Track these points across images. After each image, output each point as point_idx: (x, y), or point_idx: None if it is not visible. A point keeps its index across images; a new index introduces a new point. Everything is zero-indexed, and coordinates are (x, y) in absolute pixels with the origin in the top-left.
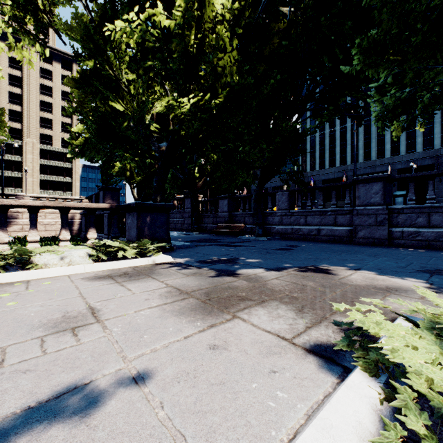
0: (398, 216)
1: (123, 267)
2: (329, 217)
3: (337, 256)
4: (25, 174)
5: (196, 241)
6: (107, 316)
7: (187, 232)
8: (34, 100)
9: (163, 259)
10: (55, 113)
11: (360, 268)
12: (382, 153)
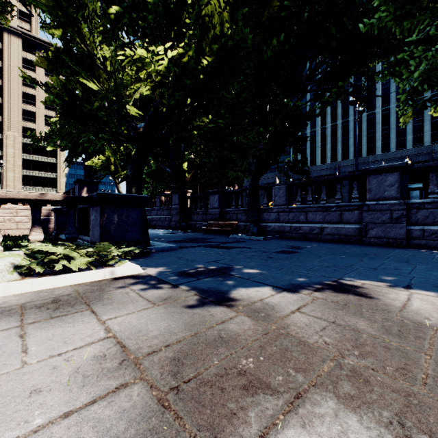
0: (417, 212)
1: (62, 286)
2: (333, 214)
3: (359, 262)
4: (5, 169)
5: (181, 242)
6: None
7: (175, 231)
8: (16, 91)
9: (127, 270)
10: (39, 105)
11: (410, 286)
12: (372, 150)
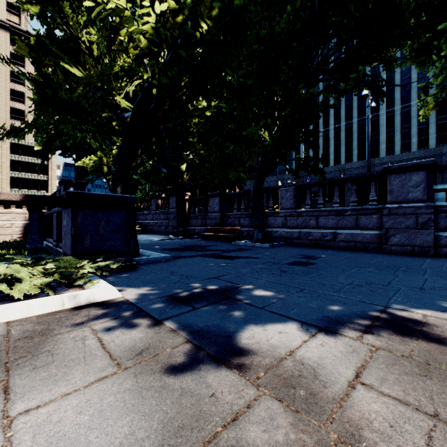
0: None
1: None
2: (348, 218)
3: (396, 279)
4: None
5: (177, 250)
6: None
7: (171, 236)
8: (4, 88)
9: (97, 295)
10: (28, 103)
11: None
12: (377, 153)
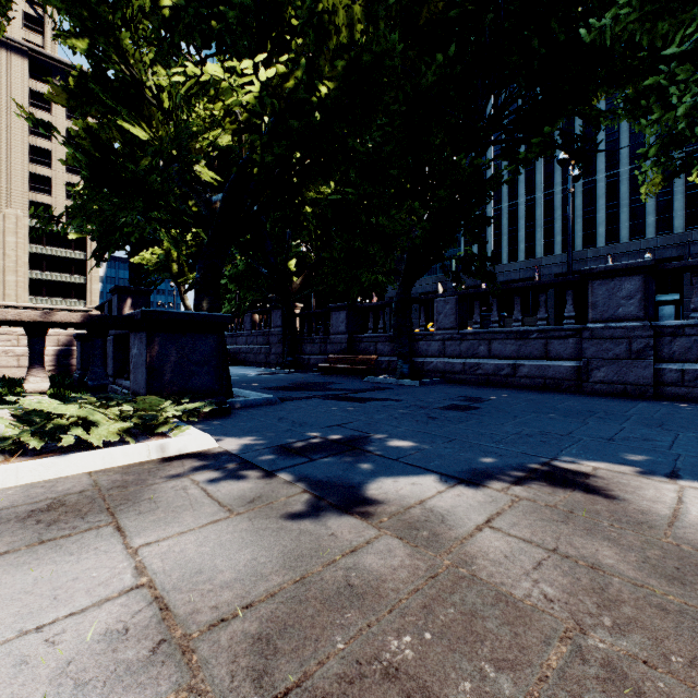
0: (673, 341)
1: (72, 474)
2: (534, 343)
3: (582, 427)
4: (2, 270)
5: (285, 389)
6: None
7: (275, 370)
8: (20, 143)
9: (189, 443)
10: (56, 167)
11: (677, 472)
12: (592, 240)
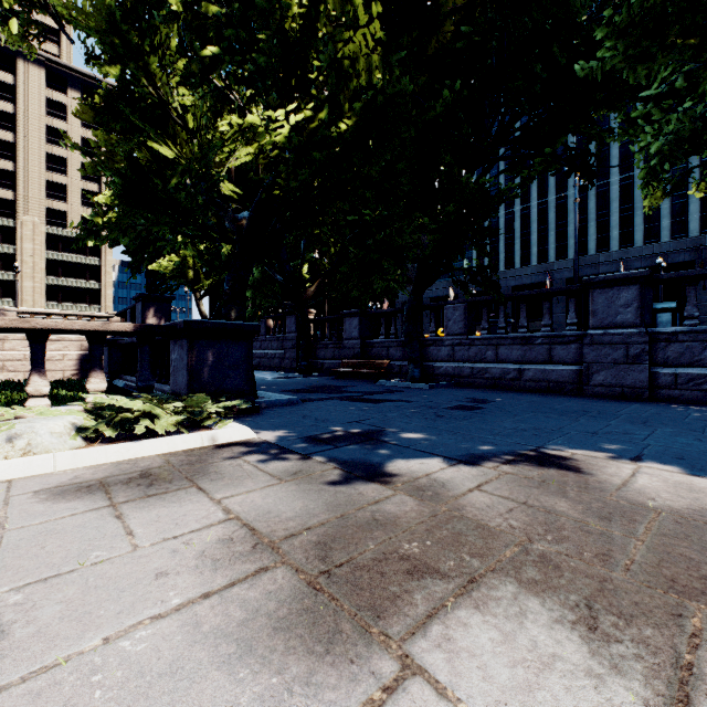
0: (667, 346)
1: (146, 456)
2: (538, 348)
3: (573, 424)
4: (20, 276)
5: (303, 392)
6: (5, 671)
7: (290, 374)
8: (37, 152)
9: (233, 434)
10: (72, 174)
11: (640, 457)
12: (606, 244)
